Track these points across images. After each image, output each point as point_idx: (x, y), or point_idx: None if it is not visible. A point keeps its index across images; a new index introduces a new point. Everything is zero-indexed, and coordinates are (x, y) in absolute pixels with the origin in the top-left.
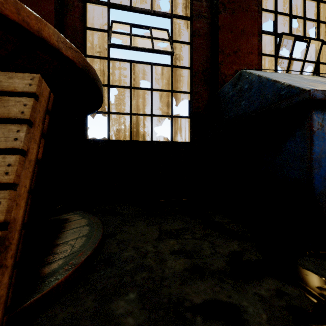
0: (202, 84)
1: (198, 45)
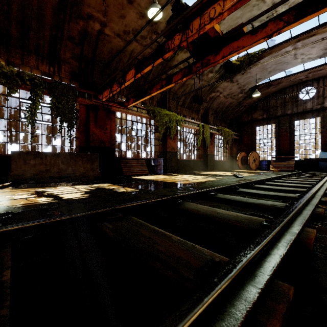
0: (324, 147)
1: (323, 138)
